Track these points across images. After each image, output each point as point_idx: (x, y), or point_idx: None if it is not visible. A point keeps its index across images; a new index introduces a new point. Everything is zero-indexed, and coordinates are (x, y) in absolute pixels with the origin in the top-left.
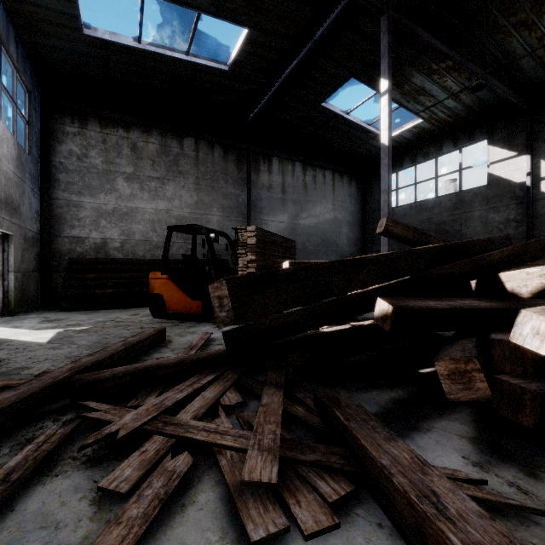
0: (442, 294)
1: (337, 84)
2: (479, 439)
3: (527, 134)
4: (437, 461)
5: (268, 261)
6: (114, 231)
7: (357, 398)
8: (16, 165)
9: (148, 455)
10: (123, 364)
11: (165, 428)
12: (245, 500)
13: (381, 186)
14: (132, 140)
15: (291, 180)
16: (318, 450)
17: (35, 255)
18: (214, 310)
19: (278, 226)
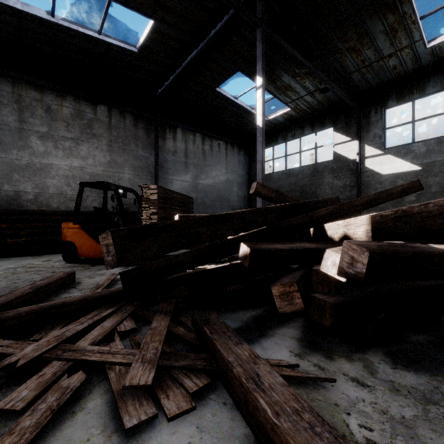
0: (295, 238)
1: (228, 75)
2: (303, 338)
3: (357, 126)
4: (272, 356)
5: (169, 213)
6: (27, 184)
7: (227, 318)
8: None
9: (45, 377)
10: (31, 304)
11: (64, 354)
12: (126, 400)
13: (257, 157)
14: (46, 103)
15: (192, 148)
16: (189, 358)
17: None
18: (103, 255)
19: (182, 185)
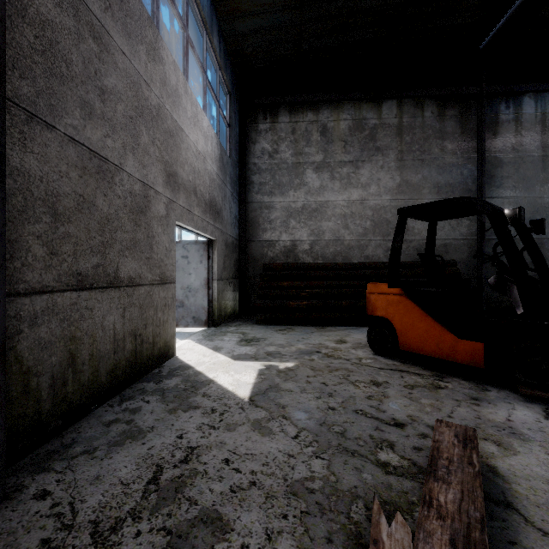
0: None
1: None
2: None
3: None
4: None
5: None
6: (303, 231)
7: None
8: (219, 166)
9: None
10: None
11: None
12: None
13: None
14: (321, 123)
15: None
16: None
17: (234, 261)
18: None
19: (534, 205)
